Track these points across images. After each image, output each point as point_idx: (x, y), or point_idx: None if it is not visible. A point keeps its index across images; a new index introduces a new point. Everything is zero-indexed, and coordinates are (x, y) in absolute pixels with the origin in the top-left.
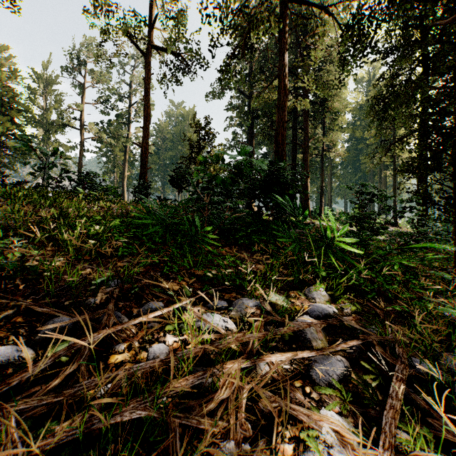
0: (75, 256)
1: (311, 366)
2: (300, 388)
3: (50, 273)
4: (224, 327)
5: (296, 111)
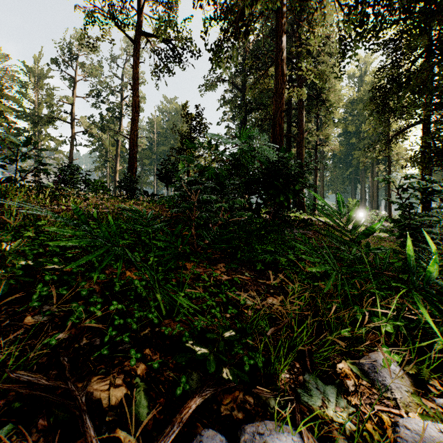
0: None
1: None
2: None
3: None
4: None
5: (290, 104)
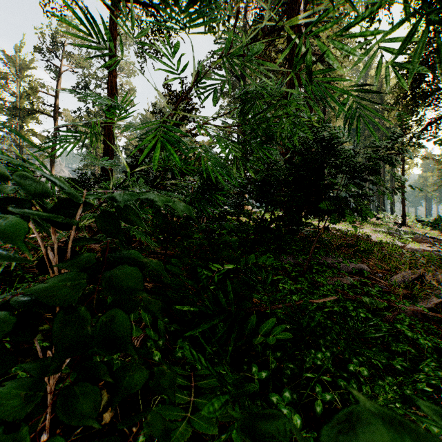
0: None
1: None
2: None
3: None
4: None
5: None
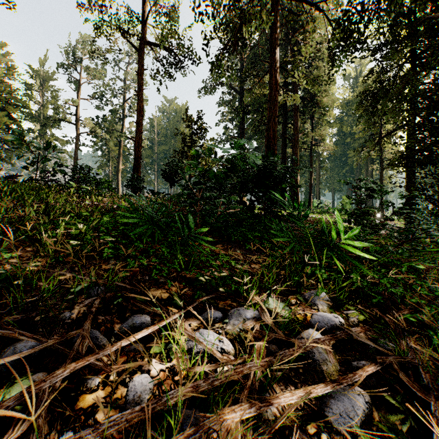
0: (55, 258)
1: (325, 403)
2: (315, 436)
3: (23, 281)
4: (220, 348)
5: (286, 106)
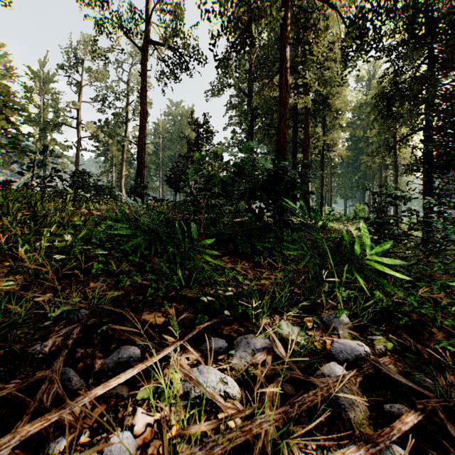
0: (34, 275)
1: None
2: None
3: None
4: (223, 392)
5: (297, 109)
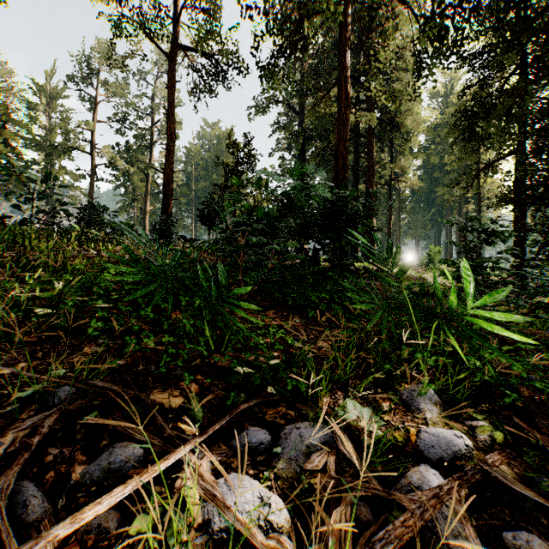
0: (5, 338)
1: None
2: None
3: None
4: (263, 520)
5: (358, 130)
